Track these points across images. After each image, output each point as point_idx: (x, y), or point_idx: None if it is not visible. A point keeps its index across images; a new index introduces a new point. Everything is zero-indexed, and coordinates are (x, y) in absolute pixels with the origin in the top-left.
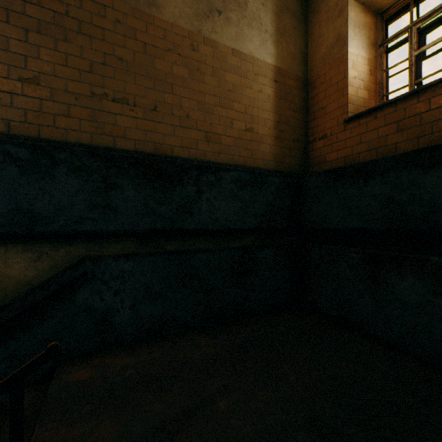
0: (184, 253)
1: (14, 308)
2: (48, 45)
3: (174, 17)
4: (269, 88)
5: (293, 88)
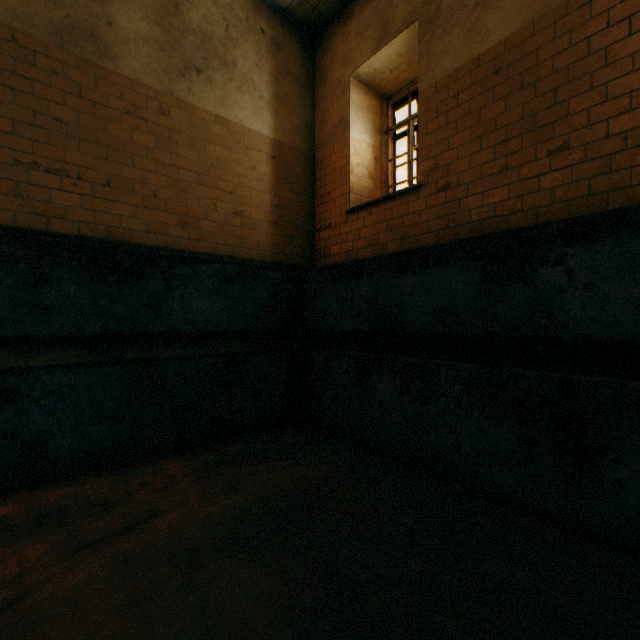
0: (149, 361)
1: None
2: None
3: (136, 72)
4: (266, 165)
5: (296, 166)
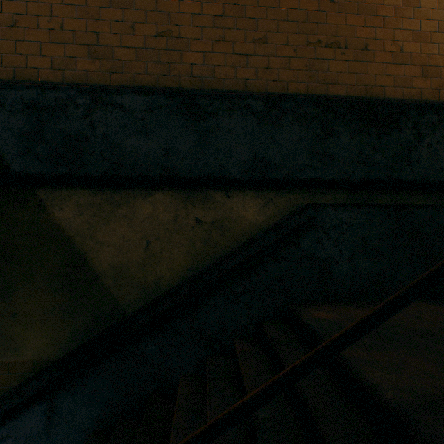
0: (403, 207)
1: (254, 245)
2: (272, 5)
3: None
4: None
5: None
